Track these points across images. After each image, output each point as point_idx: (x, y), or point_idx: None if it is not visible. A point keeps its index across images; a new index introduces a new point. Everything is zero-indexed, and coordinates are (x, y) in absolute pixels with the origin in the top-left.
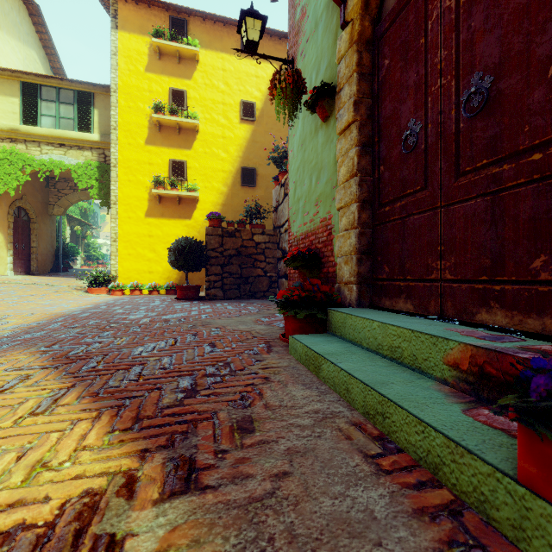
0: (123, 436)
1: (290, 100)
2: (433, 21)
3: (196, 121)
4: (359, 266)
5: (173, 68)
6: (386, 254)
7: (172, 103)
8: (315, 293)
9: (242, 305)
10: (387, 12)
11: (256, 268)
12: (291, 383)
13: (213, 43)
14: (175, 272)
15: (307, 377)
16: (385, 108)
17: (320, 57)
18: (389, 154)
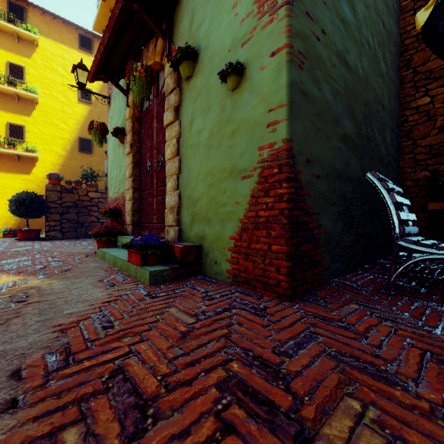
0: (18, 275)
1: (99, 137)
2: (153, 128)
3: (35, 95)
4: (133, 217)
5: (11, 45)
6: (143, 212)
7: (10, 75)
8: (113, 230)
9: (78, 242)
10: (143, 111)
11: (91, 216)
12: (91, 263)
13: (52, 34)
14: (13, 218)
15: (100, 261)
16: (143, 150)
17: (121, 109)
18: (144, 171)
